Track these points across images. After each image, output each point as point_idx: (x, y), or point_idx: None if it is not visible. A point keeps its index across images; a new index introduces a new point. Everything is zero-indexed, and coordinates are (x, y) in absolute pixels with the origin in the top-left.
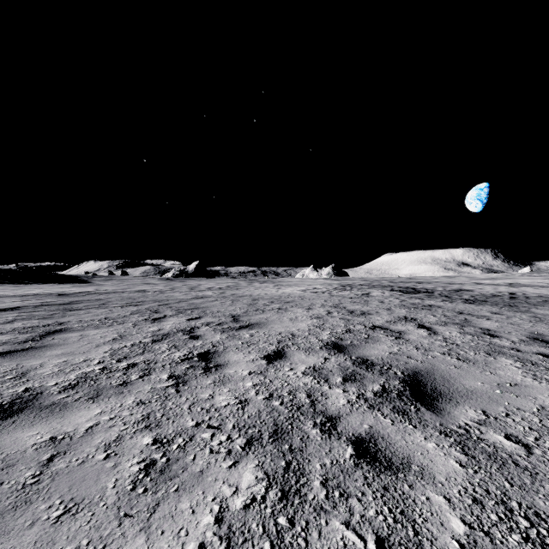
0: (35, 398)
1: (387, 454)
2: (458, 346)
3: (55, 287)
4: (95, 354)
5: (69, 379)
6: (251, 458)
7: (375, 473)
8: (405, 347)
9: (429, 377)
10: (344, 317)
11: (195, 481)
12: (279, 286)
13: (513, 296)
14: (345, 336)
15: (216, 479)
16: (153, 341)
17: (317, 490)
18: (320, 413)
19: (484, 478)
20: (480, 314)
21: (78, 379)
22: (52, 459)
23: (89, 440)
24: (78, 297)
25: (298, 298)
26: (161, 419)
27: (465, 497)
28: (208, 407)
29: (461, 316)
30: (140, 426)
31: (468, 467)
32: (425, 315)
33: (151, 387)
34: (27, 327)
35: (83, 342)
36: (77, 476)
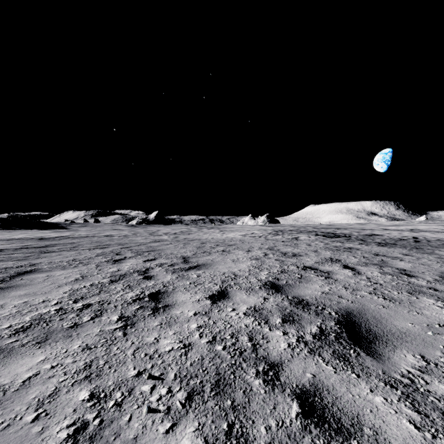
0: None
1: (335, 411)
2: (382, 286)
3: (37, 233)
4: (55, 295)
5: (23, 321)
6: (191, 419)
7: (325, 440)
8: (335, 287)
9: (362, 318)
10: (279, 259)
11: None
12: (223, 232)
13: (416, 240)
14: (281, 276)
15: None
16: (110, 282)
17: None
18: (262, 359)
19: None
20: (394, 255)
21: (32, 321)
22: None
23: (23, 395)
24: (55, 241)
25: (239, 241)
26: (103, 367)
27: None
28: (152, 353)
29: (378, 257)
30: (79, 377)
31: (424, 429)
32: (347, 256)
33: (100, 329)
34: (2, 268)
35: (47, 283)
36: None
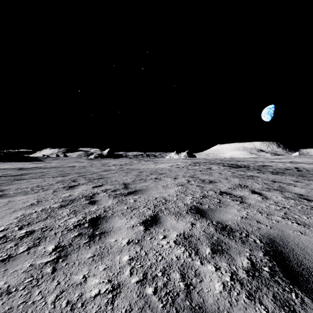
0: None
1: None
2: (290, 210)
3: (20, 164)
4: (6, 220)
5: None
6: None
7: None
8: (251, 211)
9: (286, 247)
10: (199, 185)
11: None
12: (156, 163)
13: (298, 169)
14: (203, 201)
15: None
16: (59, 206)
17: None
18: (198, 309)
19: None
20: (287, 182)
21: None
22: None
23: None
24: (30, 170)
25: (167, 171)
26: None
27: None
28: (75, 300)
29: (276, 183)
30: None
31: None
32: (252, 183)
33: (30, 264)
34: None
35: (5, 208)
36: None
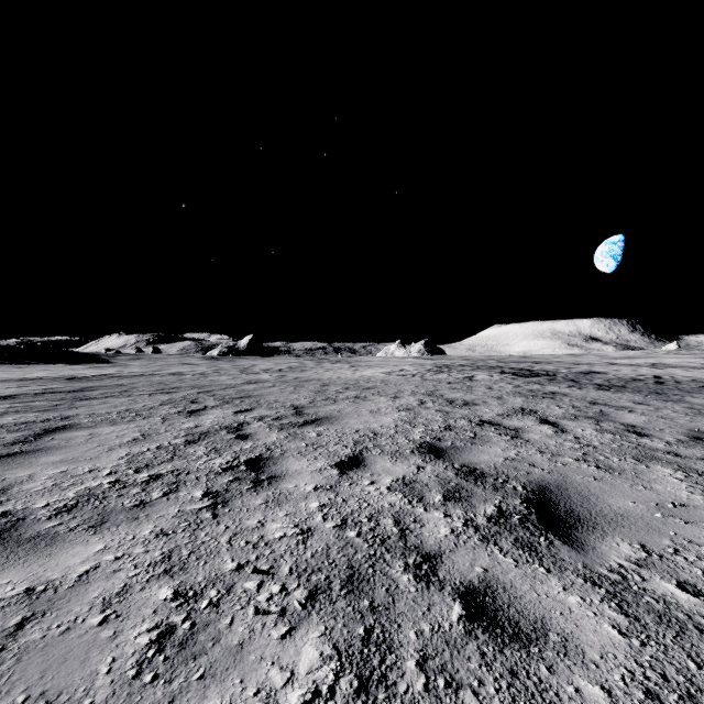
0: (14, 527)
1: (511, 614)
2: (596, 450)
3: (65, 369)
4: (106, 461)
5: (65, 498)
6: (315, 622)
7: (496, 647)
8: (525, 451)
9: (561, 494)
10: (441, 409)
11: (230, 662)
12: (356, 368)
13: (659, 380)
14: (444, 435)
15: (262, 658)
16: (186, 443)
17: (412, 676)
18: (413, 548)
19: (656, 654)
20: (620, 404)
21: (78, 498)
22: (23, 624)
23: (81, 593)
24: (94, 381)
25: (380, 382)
26: (188, 558)
27: (633, 688)
28: (256, 541)
29: (596, 407)
30: (157, 571)
31: (631, 635)
32: (548, 405)
33: (178, 509)
34: (20, 422)
35: (92, 444)
36: (56, 653)
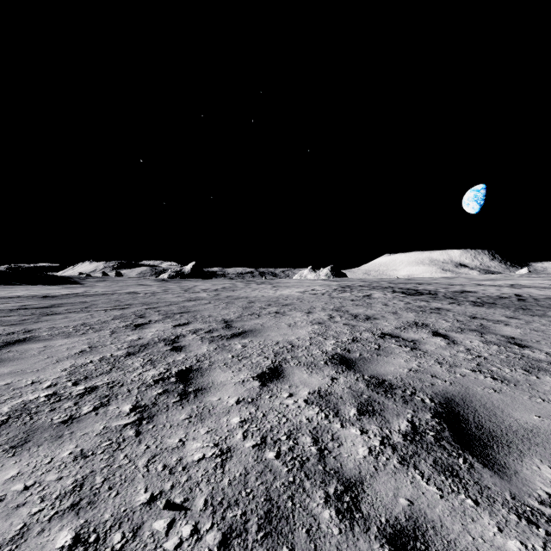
0: None
1: None
2: (487, 360)
3: (43, 289)
4: (50, 373)
5: None
6: None
7: None
8: (425, 362)
9: (467, 407)
10: (348, 323)
11: None
12: (276, 288)
13: (521, 298)
14: (352, 347)
15: None
16: (126, 354)
17: None
18: (333, 473)
19: None
20: (495, 318)
21: (11, 413)
22: None
23: None
24: (63, 299)
25: (296, 300)
26: (100, 488)
27: None
28: (174, 464)
29: (476, 320)
30: (63, 505)
31: None
32: (436, 319)
33: (103, 426)
34: None
35: (43, 356)
36: None
